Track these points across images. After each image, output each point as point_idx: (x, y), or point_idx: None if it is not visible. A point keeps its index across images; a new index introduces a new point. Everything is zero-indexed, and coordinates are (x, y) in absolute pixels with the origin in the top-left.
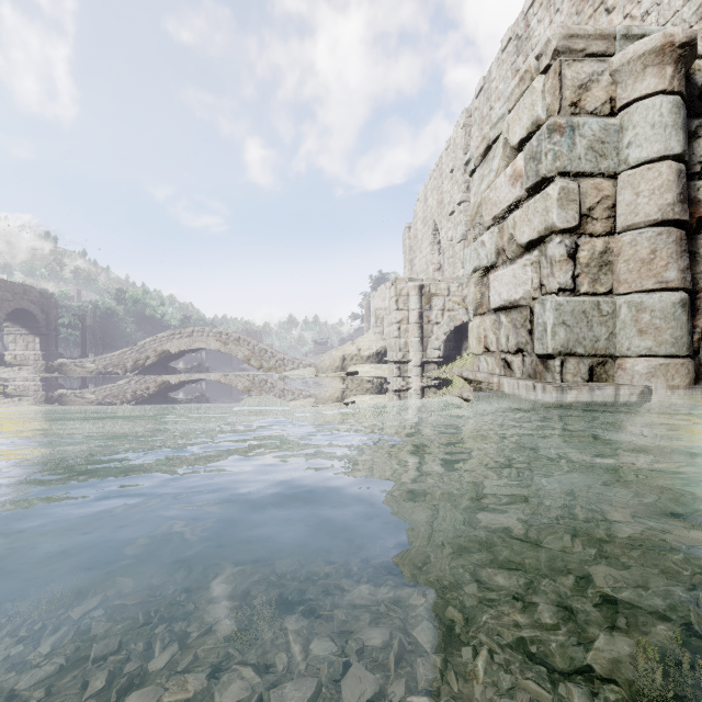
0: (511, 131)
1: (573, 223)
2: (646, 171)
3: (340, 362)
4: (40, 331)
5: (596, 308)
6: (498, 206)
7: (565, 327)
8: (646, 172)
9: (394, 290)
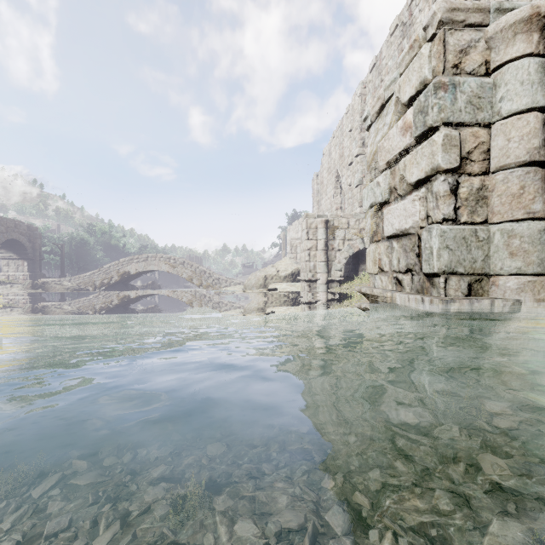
0: (402, 90)
1: (455, 164)
2: (516, 121)
3: (263, 281)
4: (27, 257)
5: (474, 235)
6: (391, 153)
7: (448, 250)
8: (516, 122)
9: (305, 224)
